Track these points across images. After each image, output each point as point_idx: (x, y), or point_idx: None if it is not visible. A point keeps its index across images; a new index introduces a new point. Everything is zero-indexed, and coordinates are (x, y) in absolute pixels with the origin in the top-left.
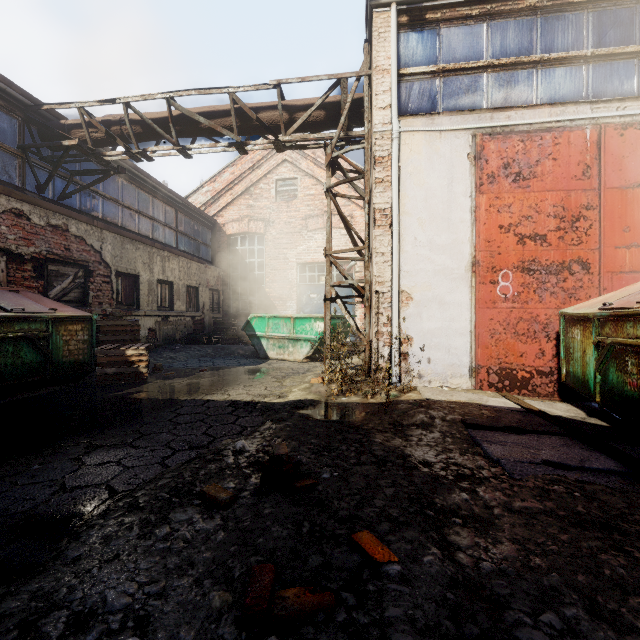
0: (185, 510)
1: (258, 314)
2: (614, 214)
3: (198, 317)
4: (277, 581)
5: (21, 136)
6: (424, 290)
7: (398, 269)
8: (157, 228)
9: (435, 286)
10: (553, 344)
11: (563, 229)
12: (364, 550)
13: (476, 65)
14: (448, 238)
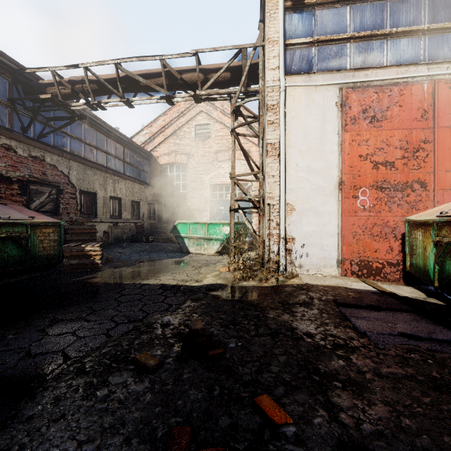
0: (121, 374)
1: (182, 221)
2: (445, 146)
3: (139, 223)
4: (193, 441)
5: (10, 92)
6: (303, 203)
7: (284, 187)
8: (110, 159)
9: (312, 200)
10: (399, 243)
11: (407, 157)
12: (264, 412)
13: (342, 37)
14: (321, 164)
